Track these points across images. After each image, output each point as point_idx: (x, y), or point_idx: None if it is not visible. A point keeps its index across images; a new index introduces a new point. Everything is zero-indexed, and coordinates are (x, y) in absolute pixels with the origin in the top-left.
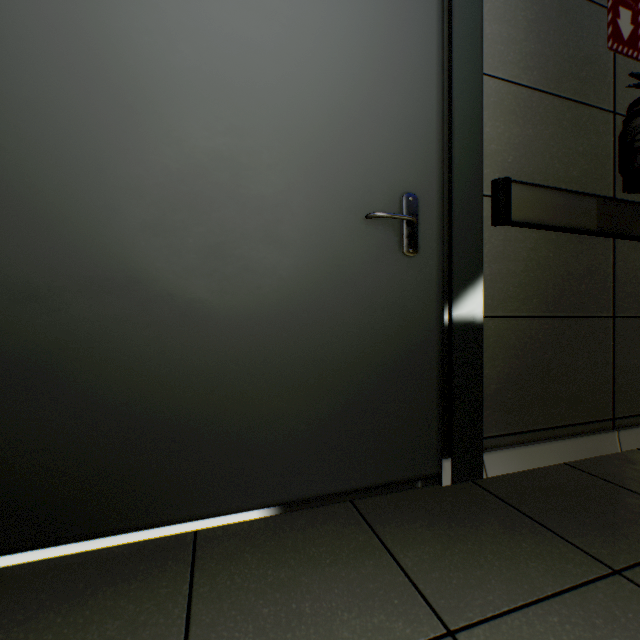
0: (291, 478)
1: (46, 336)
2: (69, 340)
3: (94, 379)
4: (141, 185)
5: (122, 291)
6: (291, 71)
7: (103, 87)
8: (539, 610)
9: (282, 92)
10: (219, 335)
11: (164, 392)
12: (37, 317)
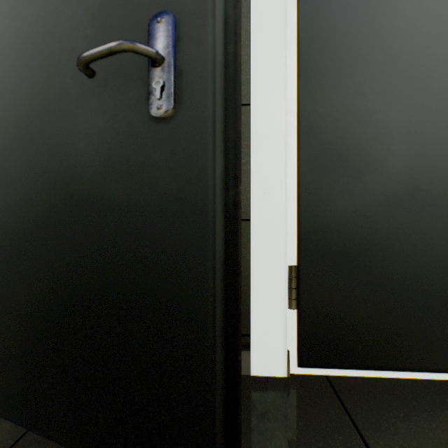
0: None
1: (360, 234)
2: (373, 237)
3: (387, 264)
4: (417, 130)
5: (405, 204)
6: None
7: (393, 67)
8: None
9: None
10: None
11: (432, 276)
12: (355, 222)
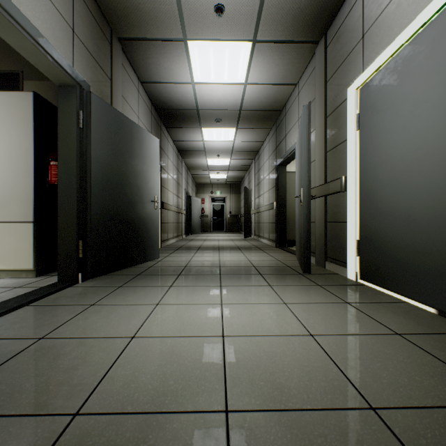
0: (443, 300)
1: (375, 228)
2: (378, 230)
3: (383, 241)
4: (392, 180)
5: (388, 215)
6: (443, 105)
7: (385, 154)
8: (430, 356)
9: (438, 118)
10: (414, 230)
11: (398, 249)
12: (373, 223)
